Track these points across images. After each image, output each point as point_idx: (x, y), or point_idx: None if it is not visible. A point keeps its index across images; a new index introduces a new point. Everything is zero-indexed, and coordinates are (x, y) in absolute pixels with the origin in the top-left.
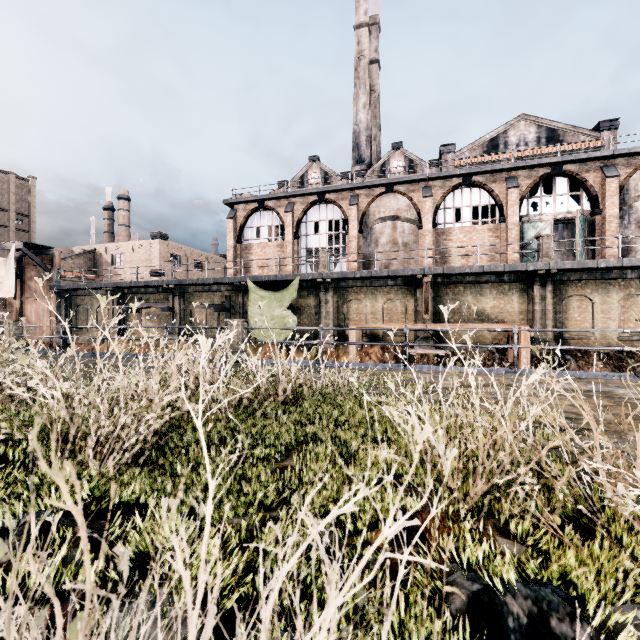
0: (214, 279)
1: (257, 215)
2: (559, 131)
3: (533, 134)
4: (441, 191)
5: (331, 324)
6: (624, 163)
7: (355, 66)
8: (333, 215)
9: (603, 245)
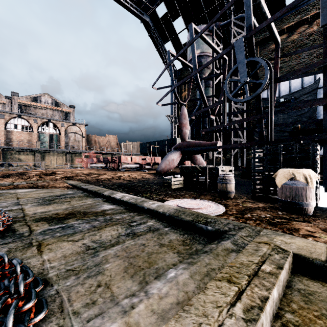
0: None
1: None
2: (59, 103)
3: (50, 101)
4: (9, 117)
5: None
6: (66, 124)
7: None
8: None
9: (61, 143)
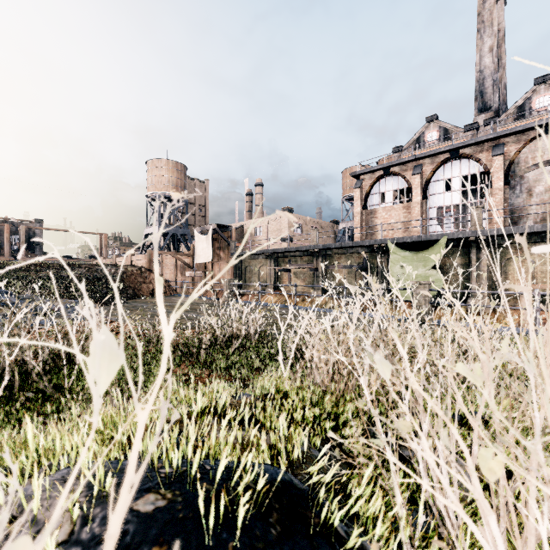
0: (355, 243)
1: (382, 182)
2: None
3: None
4: None
5: (485, 284)
6: None
7: (478, 11)
8: (468, 170)
9: None
